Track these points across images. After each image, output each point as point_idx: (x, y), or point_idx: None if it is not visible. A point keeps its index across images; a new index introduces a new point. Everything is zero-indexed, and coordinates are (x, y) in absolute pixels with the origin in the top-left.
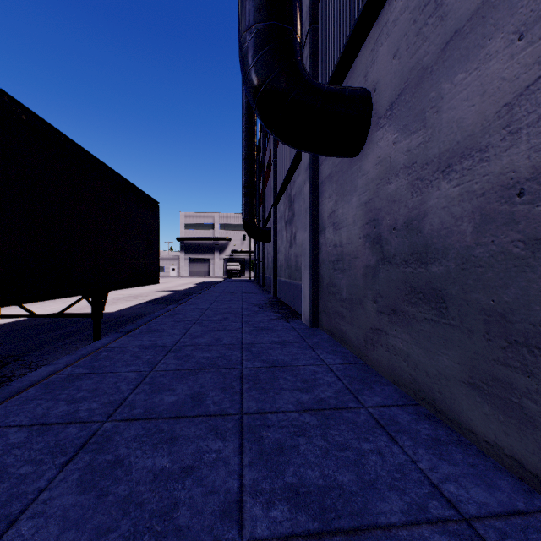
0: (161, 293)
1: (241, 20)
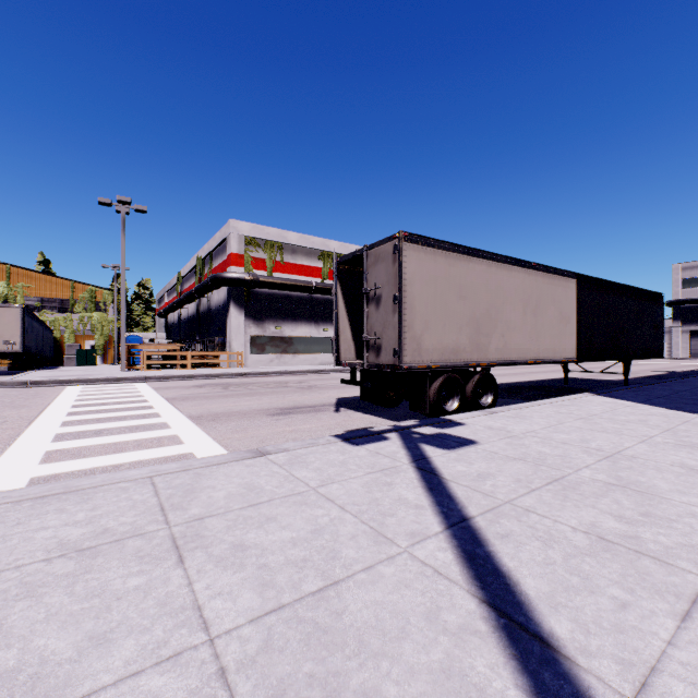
0: (652, 372)
1: None
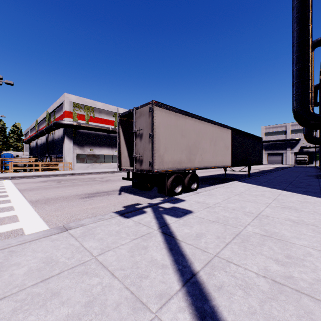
0: (256, 170)
1: (292, 104)
